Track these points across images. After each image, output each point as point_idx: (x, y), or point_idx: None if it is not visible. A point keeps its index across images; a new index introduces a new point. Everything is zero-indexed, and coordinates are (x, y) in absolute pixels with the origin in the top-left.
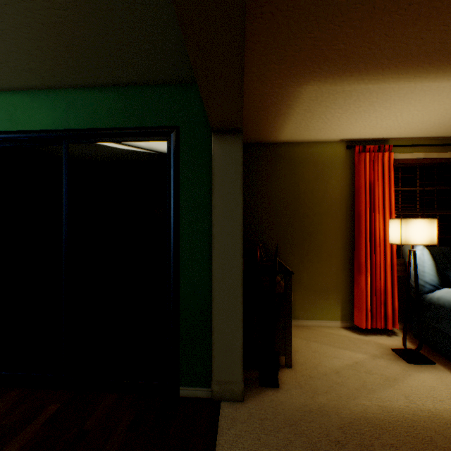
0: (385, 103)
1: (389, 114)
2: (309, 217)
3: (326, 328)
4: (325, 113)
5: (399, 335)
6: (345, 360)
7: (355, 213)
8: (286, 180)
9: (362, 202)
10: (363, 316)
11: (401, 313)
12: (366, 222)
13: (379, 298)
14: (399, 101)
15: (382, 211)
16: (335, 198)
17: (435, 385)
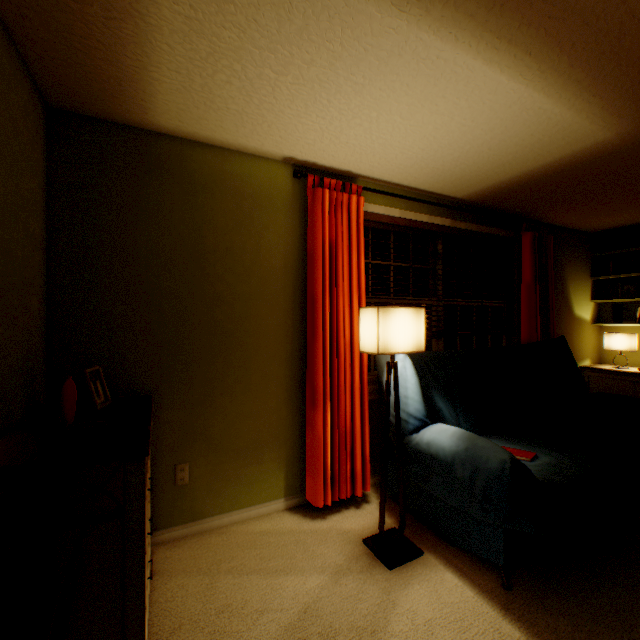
0: (356, 69)
1: (361, 110)
2: (227, 302)
3: (259, 519)
4: (242, 57)
5: (371, 501)
6: (285, 611)
7: (308, 297)
8: (175, 220)
9: (319, 277)
10: (320, 485)
11: (373, 459)
12: (326, 313)
13: (345, 446)
14: (379, 73)
15: (349, 294)
16: (276, 267)
17: (432, 614)
